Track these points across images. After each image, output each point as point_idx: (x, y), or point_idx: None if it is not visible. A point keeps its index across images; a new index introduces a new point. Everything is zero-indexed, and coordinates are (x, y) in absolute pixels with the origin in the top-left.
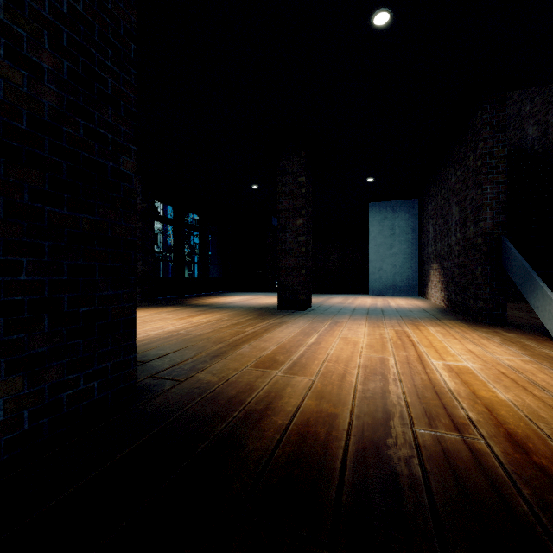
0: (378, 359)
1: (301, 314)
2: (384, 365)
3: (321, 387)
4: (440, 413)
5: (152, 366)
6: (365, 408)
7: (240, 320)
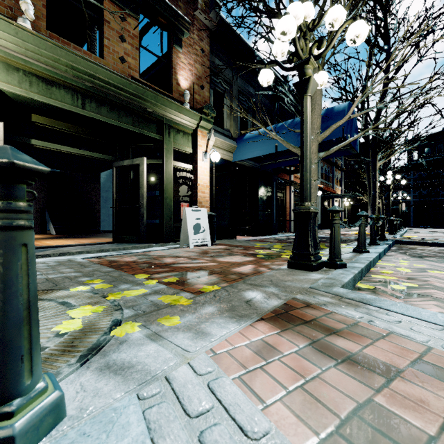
0: None
1: None
2: None
3: None
4: None
5: None
6: None
7: None
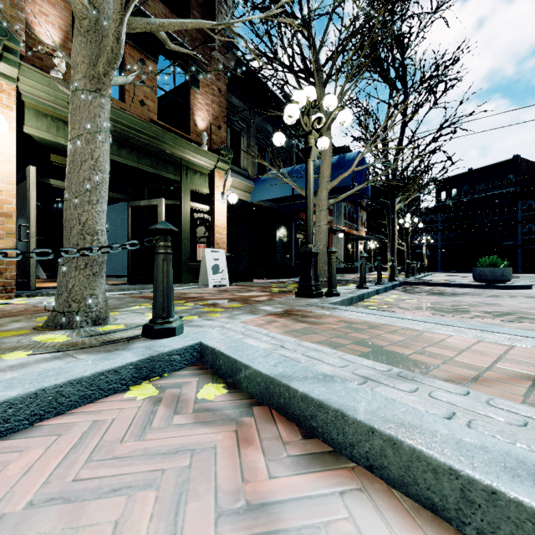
0: None
1: None
2: None
3: None
4: None
5: None
6: None
7: None
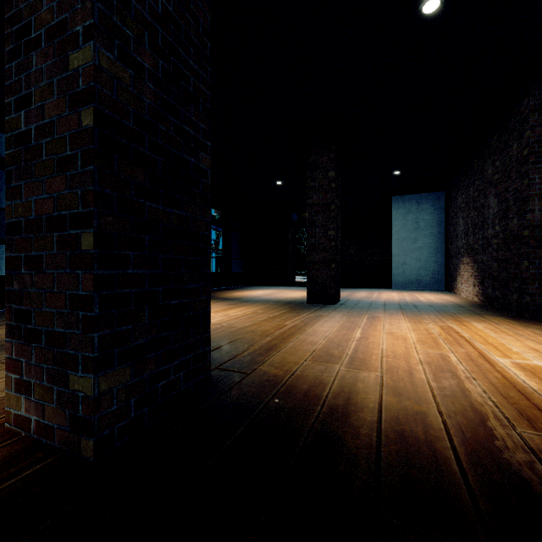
0: (438, 356)
1: (332, 308)
2: (448, 362)
3: (393, 383)
4: (537, 415)
5: (212, 358)
6: (452, 407)
7: (275, 313)
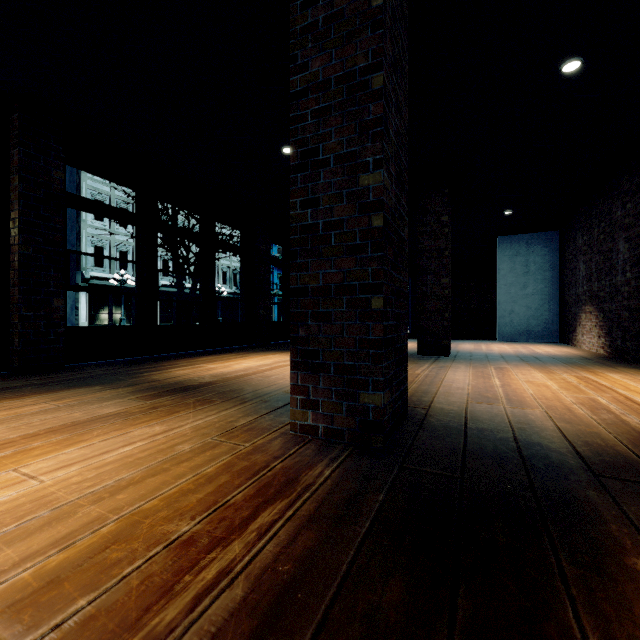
0: (587, 399)
1: (449, 359)
2: (599, 403)
3: (559, 416)
4: None
5: None
6: (617, 430)
7: None
